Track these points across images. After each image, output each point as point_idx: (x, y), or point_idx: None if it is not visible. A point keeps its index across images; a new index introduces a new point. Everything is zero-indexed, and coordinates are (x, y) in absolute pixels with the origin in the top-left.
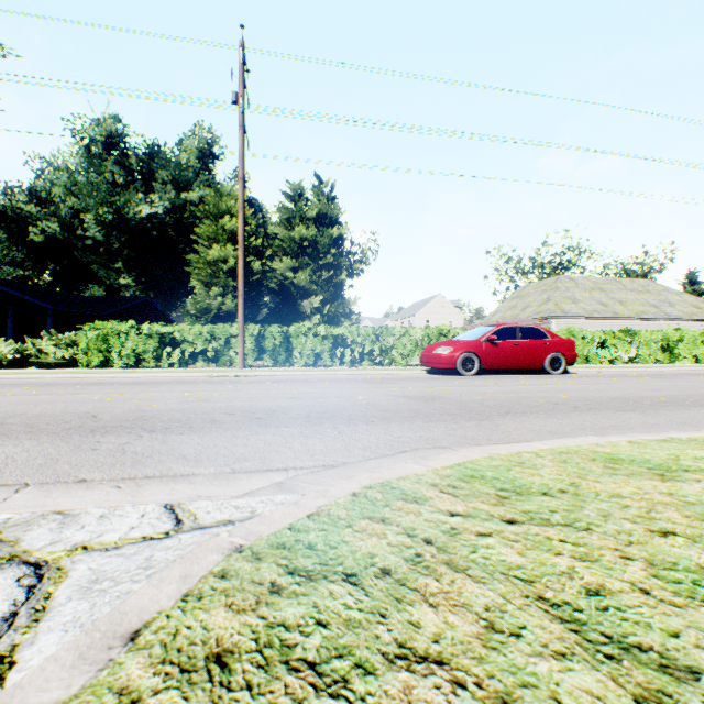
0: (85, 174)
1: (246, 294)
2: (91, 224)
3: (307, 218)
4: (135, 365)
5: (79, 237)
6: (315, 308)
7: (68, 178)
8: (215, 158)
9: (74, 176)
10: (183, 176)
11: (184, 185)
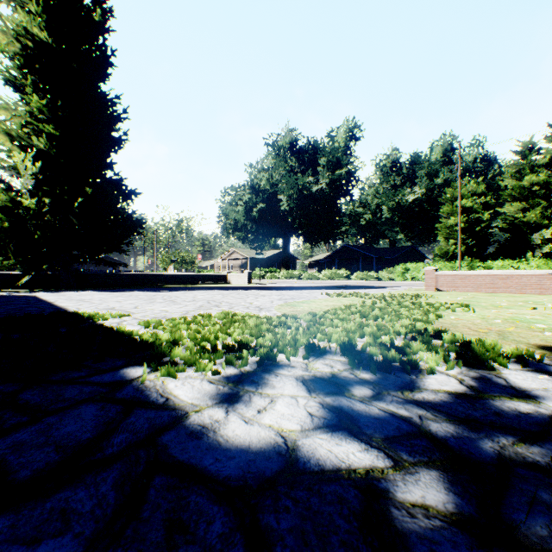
0: (380, 185)
1: (473, 239)
2: (384, 212)
3: (537, 165)
4: (412, 281)
5: (378, 217)
6: (544, 239)
7: (373, 190)
8: (453, 151)
9: (376, 188)
10: (432, 170)
11: (432, 173)
